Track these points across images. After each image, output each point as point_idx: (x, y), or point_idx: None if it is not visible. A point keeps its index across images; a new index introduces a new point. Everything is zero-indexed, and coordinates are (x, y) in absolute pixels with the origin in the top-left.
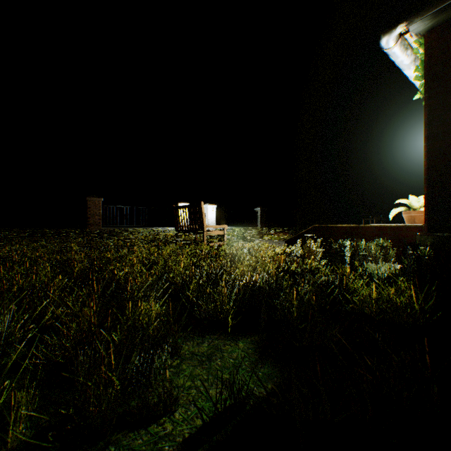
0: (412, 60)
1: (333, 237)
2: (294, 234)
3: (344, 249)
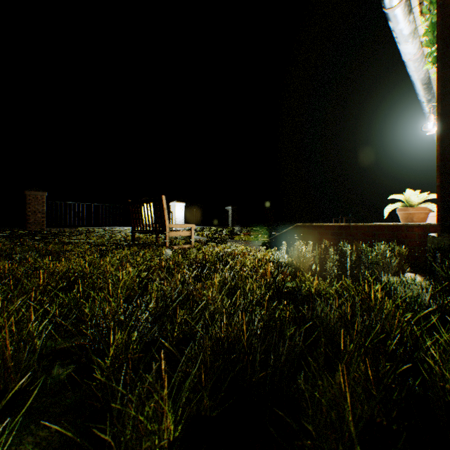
0: (412, 31)
1: (319, 238)
2: (268, 234)
3: (345, 255)
